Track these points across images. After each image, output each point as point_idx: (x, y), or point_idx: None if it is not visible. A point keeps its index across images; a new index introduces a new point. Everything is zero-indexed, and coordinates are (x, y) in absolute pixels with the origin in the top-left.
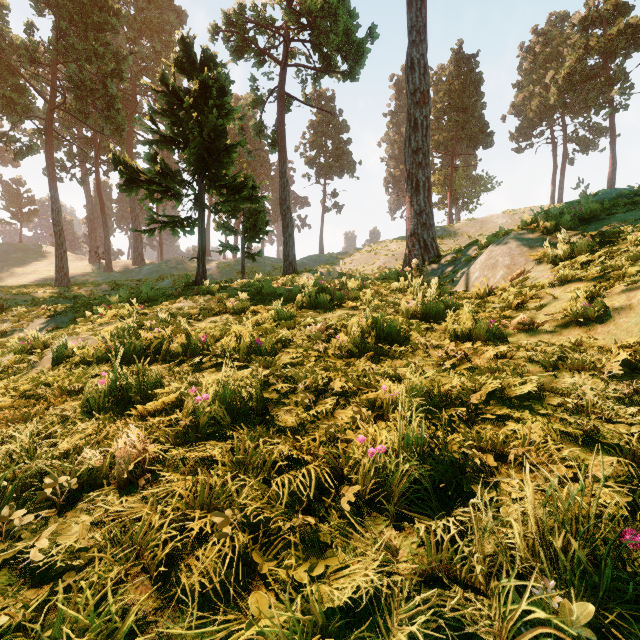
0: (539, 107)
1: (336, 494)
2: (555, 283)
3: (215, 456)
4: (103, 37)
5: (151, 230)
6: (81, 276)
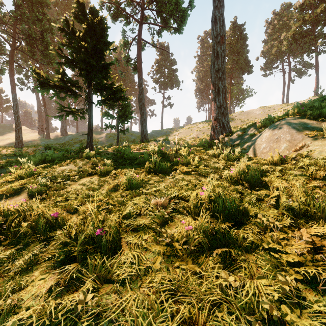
0: (276, 52)
1: None
2: None
3: None
4: (42, 10)
5: (60, 116)
6: (32, 141)
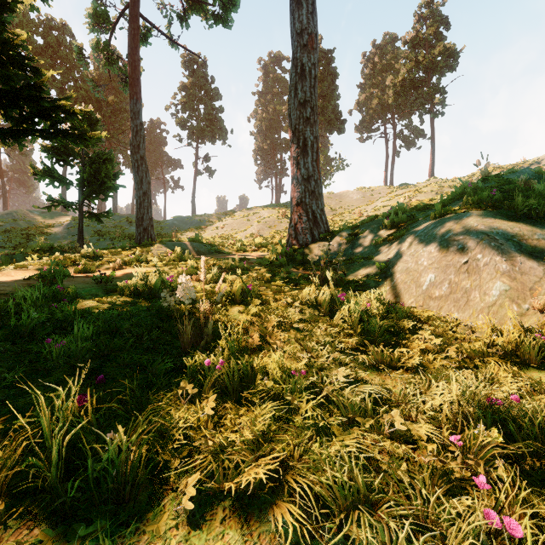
0: (378, 106)
1: None
2: None
3: None
4: None
5: None
6: None
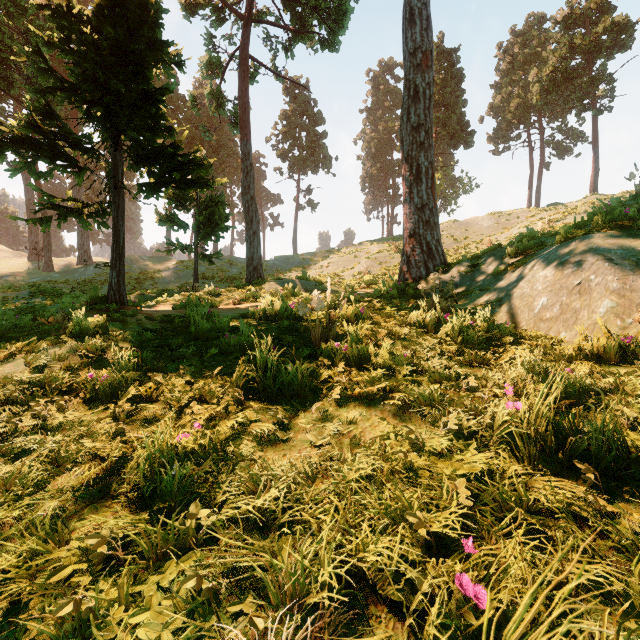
0: (518, 108)
1: None
2: None
3: None
4: None
5: (44, 220)
6: (12, 276)
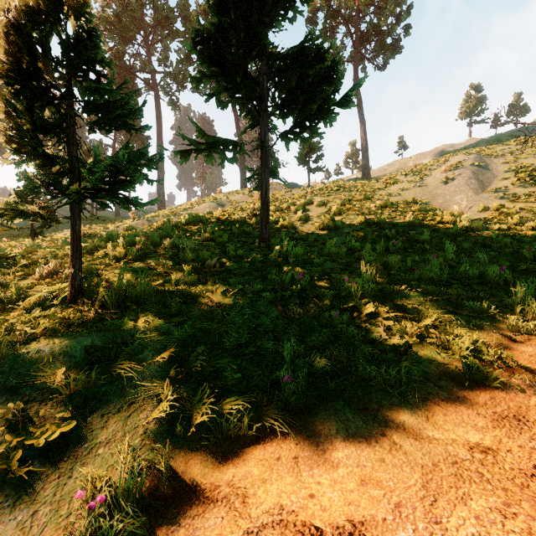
0: None
1: None
2: None
3: None
4: None
5: None
6: None
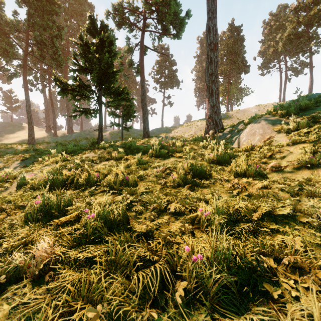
0: (273, 52)
1: (172, 286)
2: (290, 144)
3: (96, 255)
4: (52, 18)
5: (74, 115)
6: (41, 139)
